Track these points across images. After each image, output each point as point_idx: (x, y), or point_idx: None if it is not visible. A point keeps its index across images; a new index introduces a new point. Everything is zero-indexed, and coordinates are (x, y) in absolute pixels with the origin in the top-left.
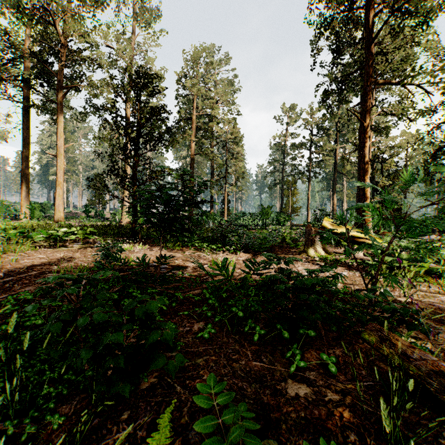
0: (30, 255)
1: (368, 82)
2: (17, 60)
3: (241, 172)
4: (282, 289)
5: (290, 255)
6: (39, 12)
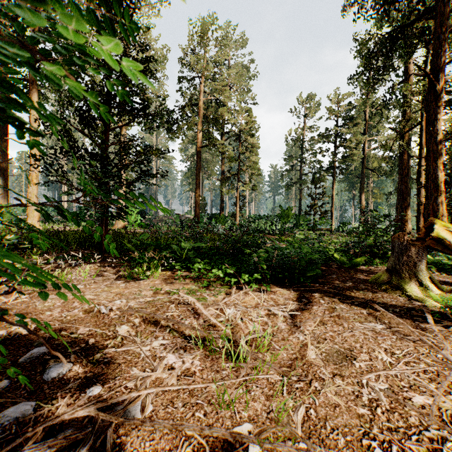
0: None
1: (442, 27)
2: None
3: (256, 167)
4: None
5: (366, 292)
6: None
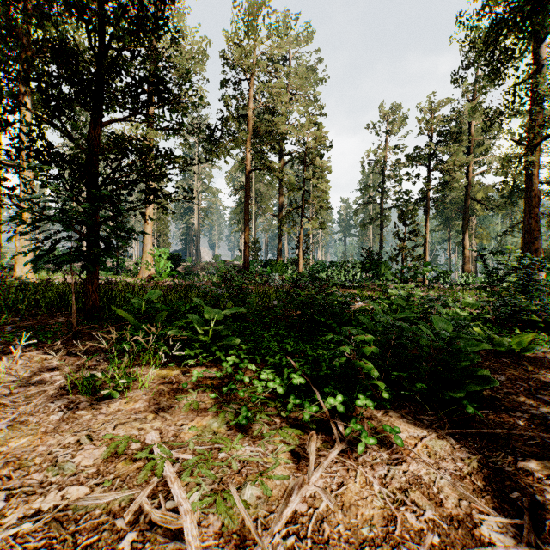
0: None
1: None
2: None
3: (325, 198)
4: None
5: None
6: None
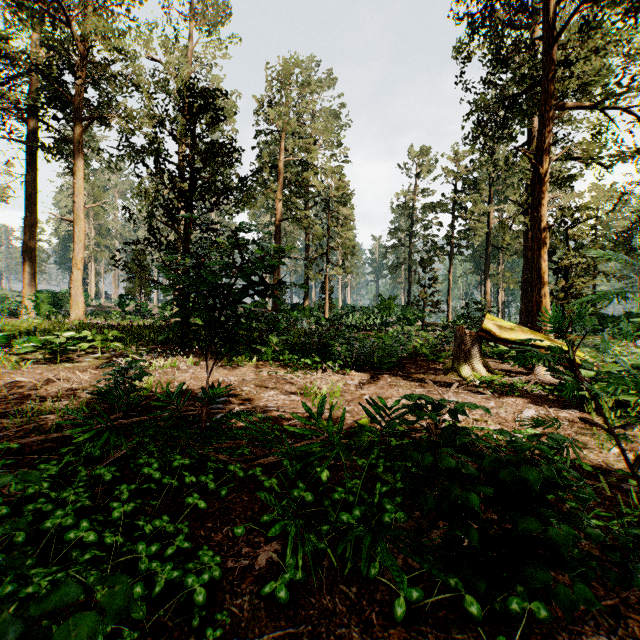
0: (4, 377)
1: (546, 105)
2: (17, 80)
3: (350, 245)
4: (470, 504)
5: (430, 375)
6: (45, 3)
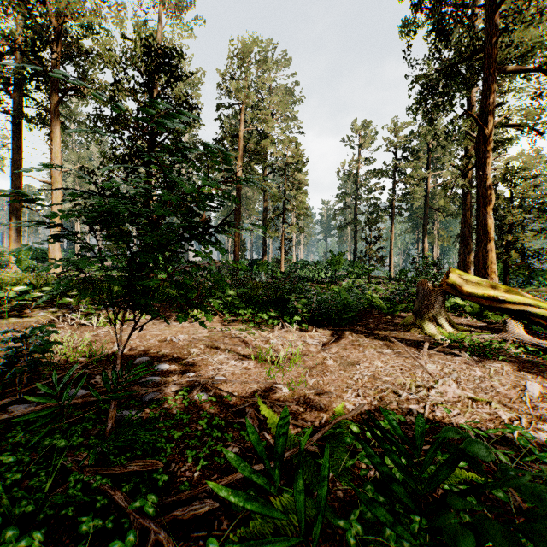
0: None
1: (493, 69)
2: (5, 58)
3: (303, 207)
4: None
5: (392, 331)
6: None
